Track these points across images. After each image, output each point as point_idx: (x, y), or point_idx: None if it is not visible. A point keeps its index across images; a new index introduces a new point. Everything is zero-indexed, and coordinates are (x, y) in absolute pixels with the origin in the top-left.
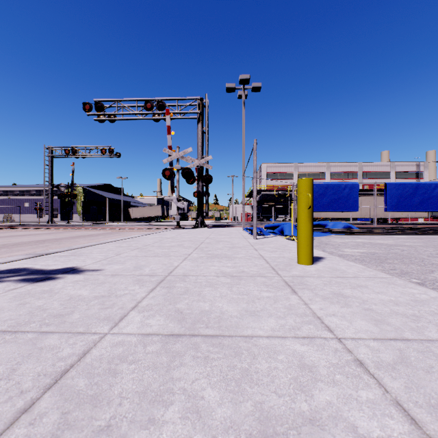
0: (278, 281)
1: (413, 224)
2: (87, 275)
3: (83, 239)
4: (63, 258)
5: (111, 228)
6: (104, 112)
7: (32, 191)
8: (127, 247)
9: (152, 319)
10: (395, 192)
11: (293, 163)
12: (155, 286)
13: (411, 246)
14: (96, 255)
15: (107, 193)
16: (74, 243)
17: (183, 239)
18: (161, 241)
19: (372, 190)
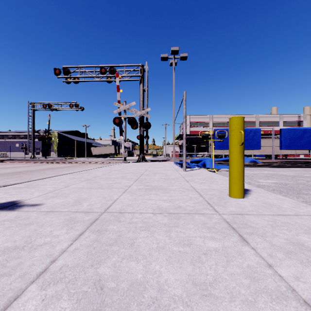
0: (219, 221)
1: (301, 159)
2: (21, 212)
3: (52, 170)
4: (16, 190)
5: (75, 162)
6: (70, 76)
7: (21, 136)
8: (79, 178)
9: (51, 309)
10: (288, 135)
11: (209, 115)
12: (85, 229)
13: (310, 177)
14: (47, 187)
15: (75, 137)
16: (42, 174)
17: (127, 171)
18: (109, 173)
19: (266, 134)
